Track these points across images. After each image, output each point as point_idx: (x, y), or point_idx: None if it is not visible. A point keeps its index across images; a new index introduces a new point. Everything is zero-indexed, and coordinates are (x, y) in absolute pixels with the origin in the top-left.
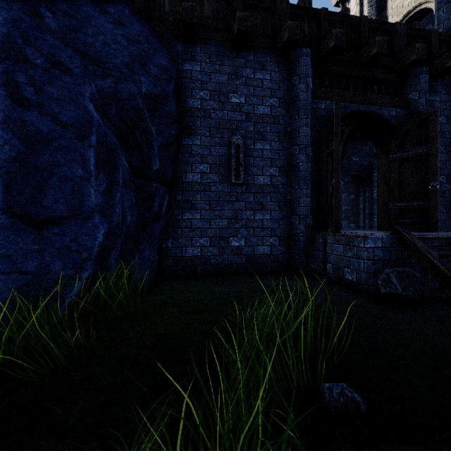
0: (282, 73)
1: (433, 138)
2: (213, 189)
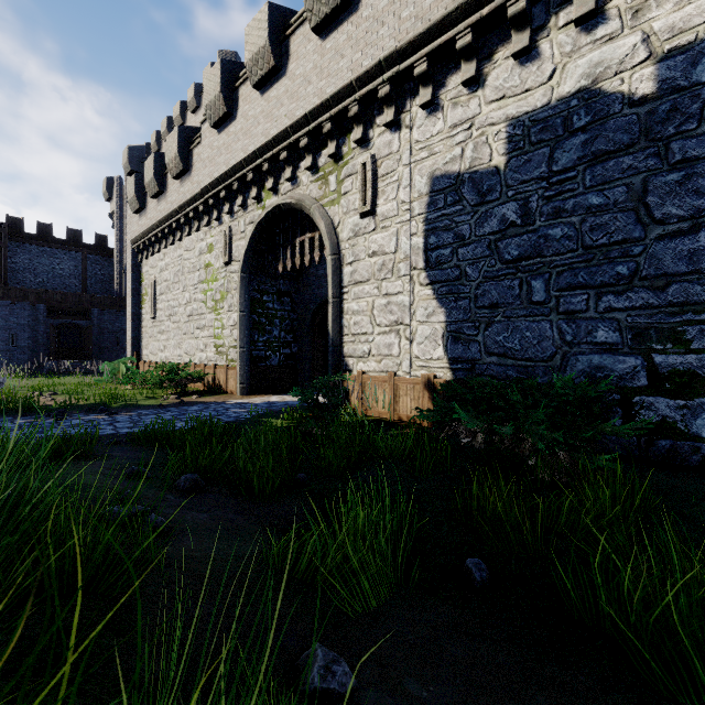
0: (33, 311)
1: (91, 333)
2: (3, 348)
